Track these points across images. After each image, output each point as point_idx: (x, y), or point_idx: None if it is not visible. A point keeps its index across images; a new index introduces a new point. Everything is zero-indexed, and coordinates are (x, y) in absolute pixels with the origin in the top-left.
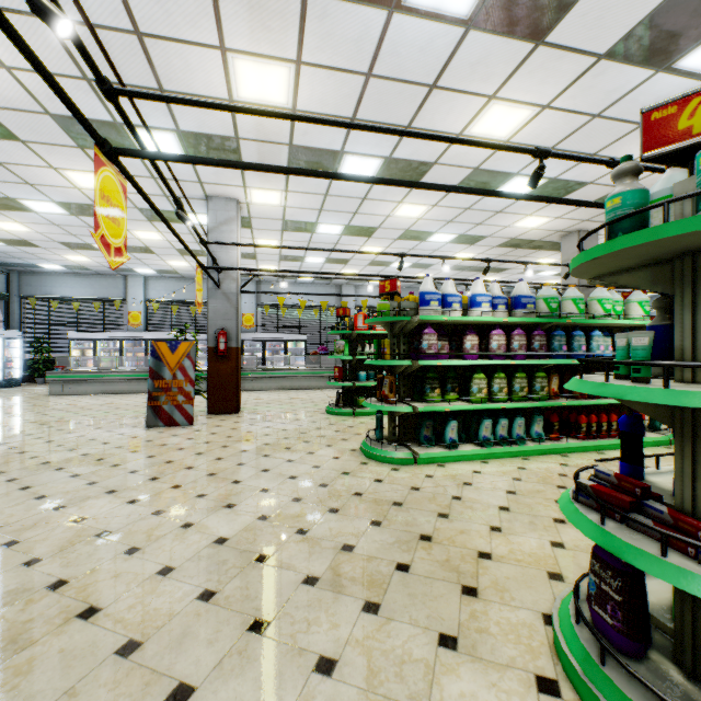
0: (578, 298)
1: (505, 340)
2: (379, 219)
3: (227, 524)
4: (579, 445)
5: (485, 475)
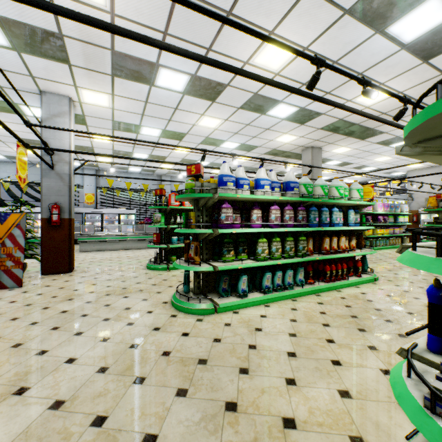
0: (324, 185)
1: (280, 213)
2: (187, 127)
3: (5, 424)
4: (326, 286)
5: (270, 319)
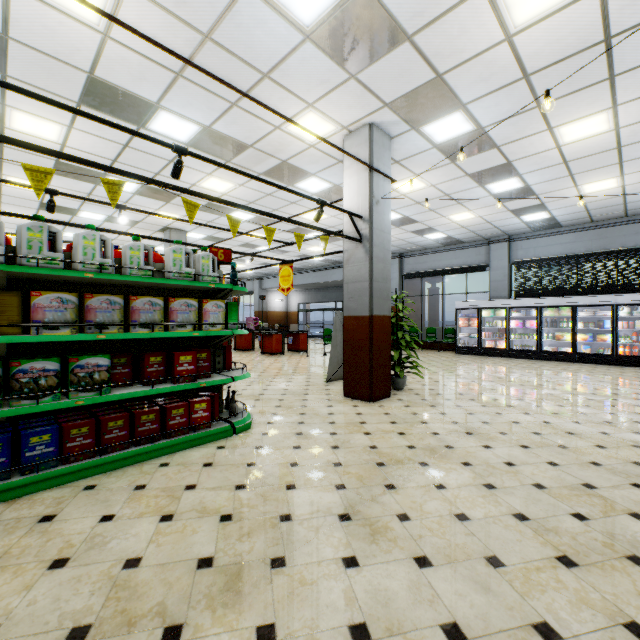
0: None
1: None
2: None
3: None
4: None
5: None
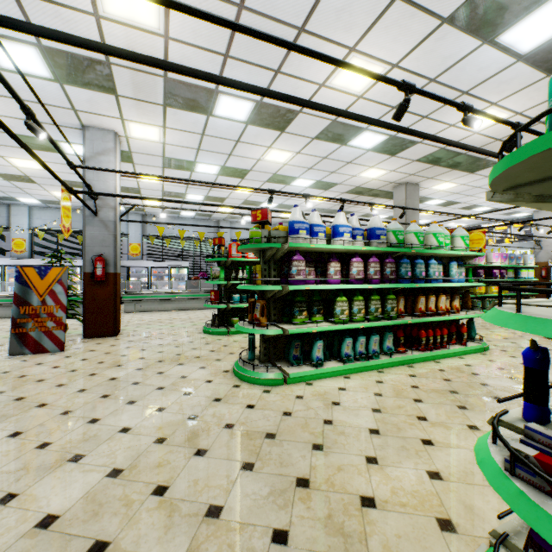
0: (419, 232)
1: (363, 266)
2: (251, 162)
3: (64, 489)
4: (421, 356)
5: (350, 392)
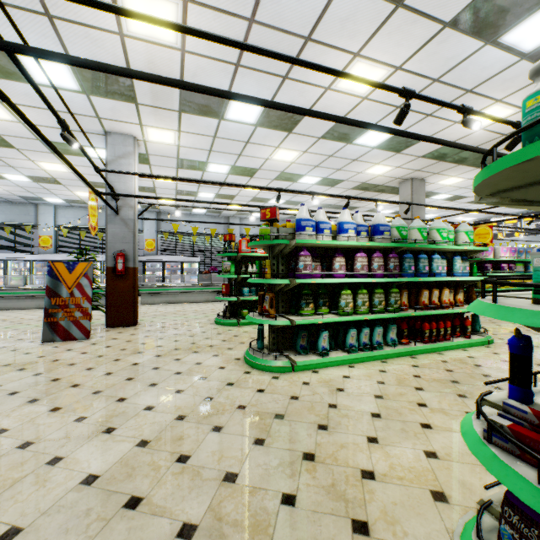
0: (422, 227)
1: (367, 261)
2: (260, 161)
3: (101, 455)
4: (424, 347)
5: (354, 380)
